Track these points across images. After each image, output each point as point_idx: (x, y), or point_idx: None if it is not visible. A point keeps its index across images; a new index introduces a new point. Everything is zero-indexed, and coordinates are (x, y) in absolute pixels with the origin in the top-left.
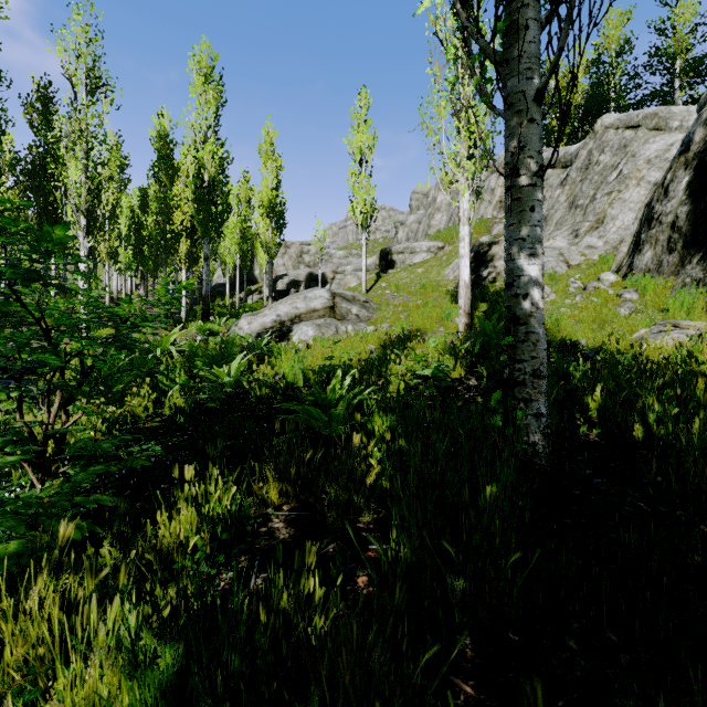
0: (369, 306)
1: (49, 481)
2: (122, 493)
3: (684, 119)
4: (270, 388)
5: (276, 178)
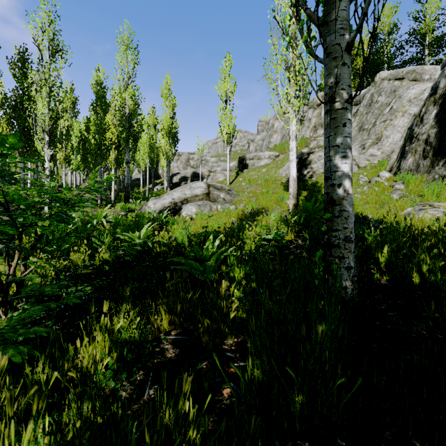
0: (231, 193)
1: (11, 312)
2: (60, 321)
3: (432, 74)
4: (166, 246)
5: (172, 111)
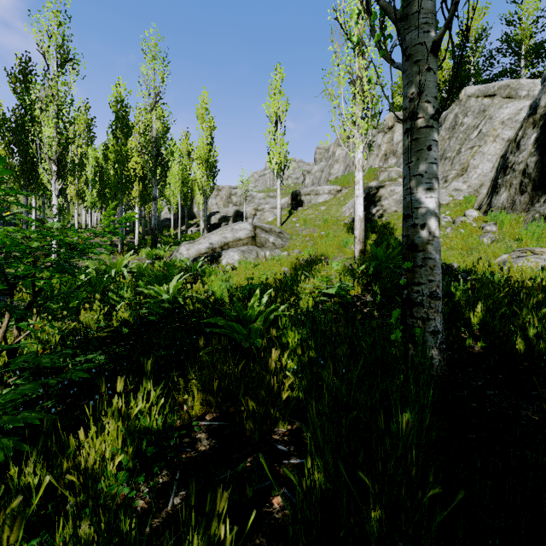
0: (283, 236)
1: (1, 389)
2: (62, 402)
3: (530, 89)
4: (201, 303)
5: (210, 136)
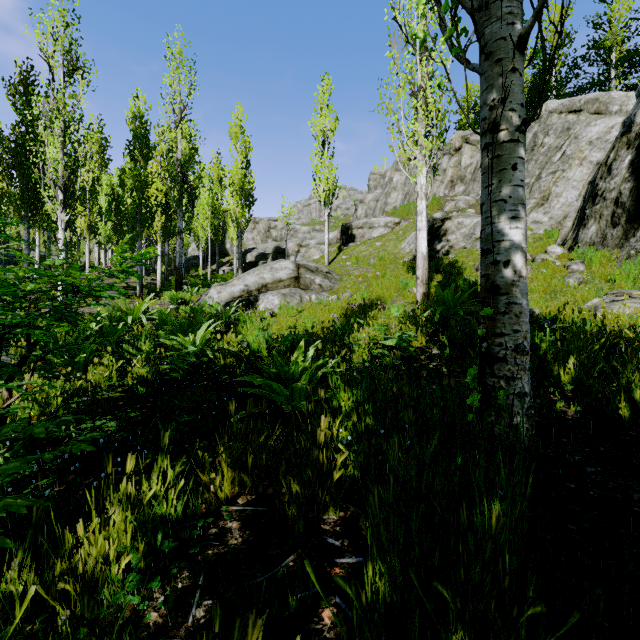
0: (331, 277)
1: None
2: (60, 480)
3: (623, 104)
4: (234, 356)
5: (245, 158)
